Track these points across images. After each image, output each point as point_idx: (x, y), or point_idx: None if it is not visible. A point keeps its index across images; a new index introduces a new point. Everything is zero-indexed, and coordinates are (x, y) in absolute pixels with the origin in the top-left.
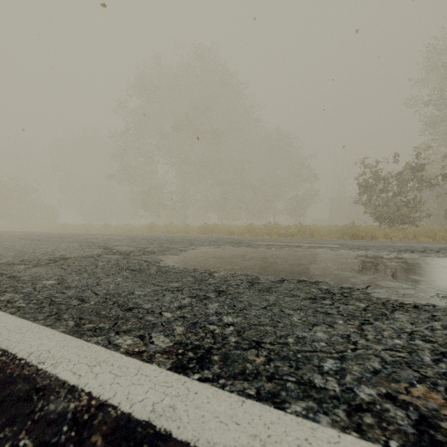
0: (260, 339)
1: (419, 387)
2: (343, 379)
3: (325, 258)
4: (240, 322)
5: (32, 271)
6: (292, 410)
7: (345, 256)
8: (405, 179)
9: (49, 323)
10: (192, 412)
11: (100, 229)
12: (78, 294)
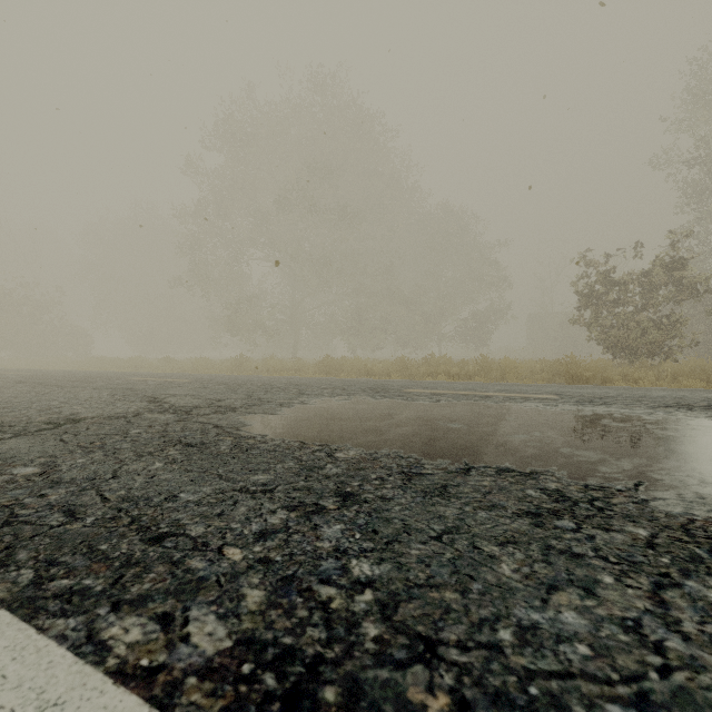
0: (433, 632)
1: None
2: None
3: (538, 422)
4: (387, 577)
5: (6, 446)
6: None
7: (573, 417)
8: (656, 284)
9: None
10: None
11: (157, 365)
12: (69, 499)
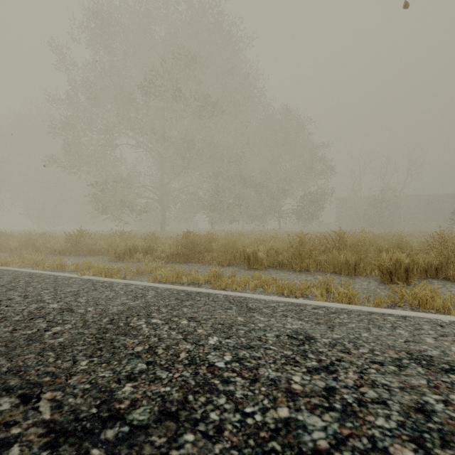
0: None
1: None
2: None
3: None
4: None
5: None
6: None
7: None
8: None
9: None
10: None
11: None
12: None
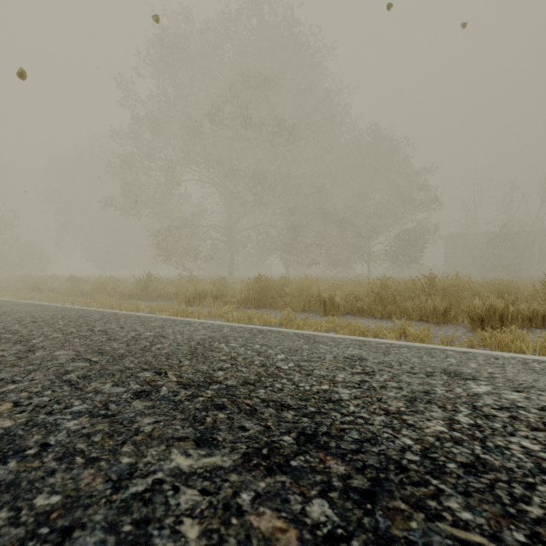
0: None
1: None
2: None
3: None
4: None
5: None
6: None
7: None
8: None
9: None
10: None
11: (61, 286)
12: None
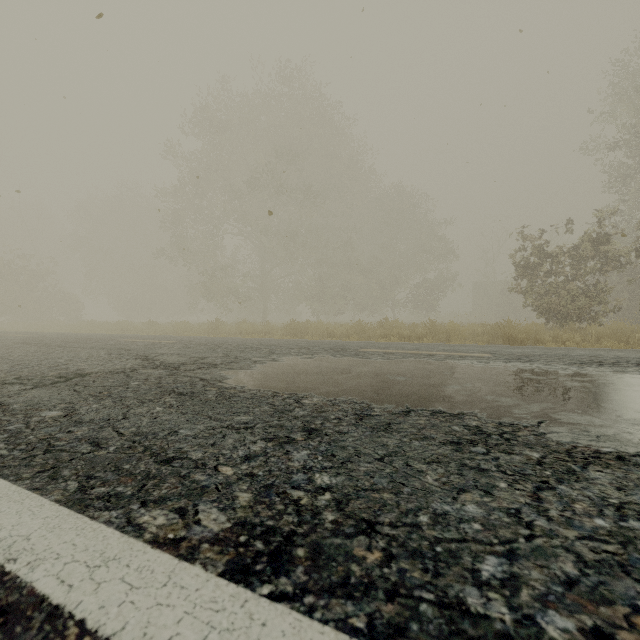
0: (373, 517)
1: None
2: (517, 597)
3: (470, 375)
4: (342, 484)
5: (29, 395)
6: None
7: (500, 372)
8: (583, 257)
9: (38, 485)
10: None
11: (142, 328)
12: (92, 434)
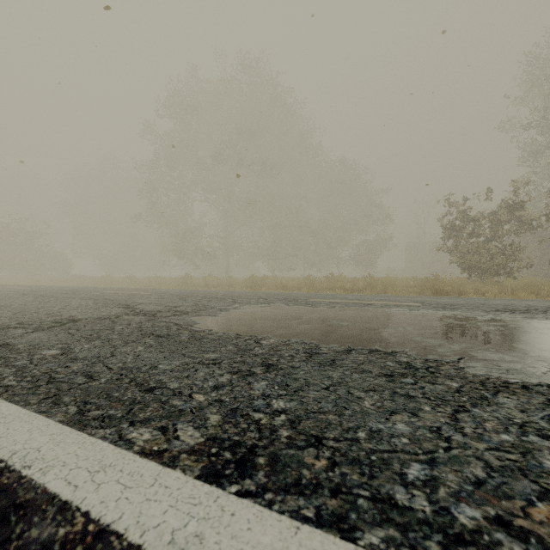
0: (320, 433)
1: (541, 506)
2: (435, 494)
3: (403, 321)
4: (295, 408)
5: (31, 337)
6: (366, 542)
7: (428, 318)
8: (500, 221)
9: (44, 409)
10: (226, 544)
11: (122, 282)
12: (86, 368)
